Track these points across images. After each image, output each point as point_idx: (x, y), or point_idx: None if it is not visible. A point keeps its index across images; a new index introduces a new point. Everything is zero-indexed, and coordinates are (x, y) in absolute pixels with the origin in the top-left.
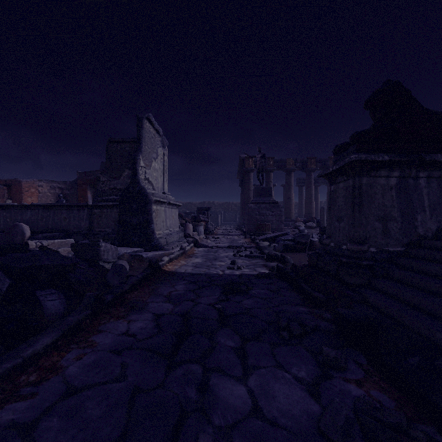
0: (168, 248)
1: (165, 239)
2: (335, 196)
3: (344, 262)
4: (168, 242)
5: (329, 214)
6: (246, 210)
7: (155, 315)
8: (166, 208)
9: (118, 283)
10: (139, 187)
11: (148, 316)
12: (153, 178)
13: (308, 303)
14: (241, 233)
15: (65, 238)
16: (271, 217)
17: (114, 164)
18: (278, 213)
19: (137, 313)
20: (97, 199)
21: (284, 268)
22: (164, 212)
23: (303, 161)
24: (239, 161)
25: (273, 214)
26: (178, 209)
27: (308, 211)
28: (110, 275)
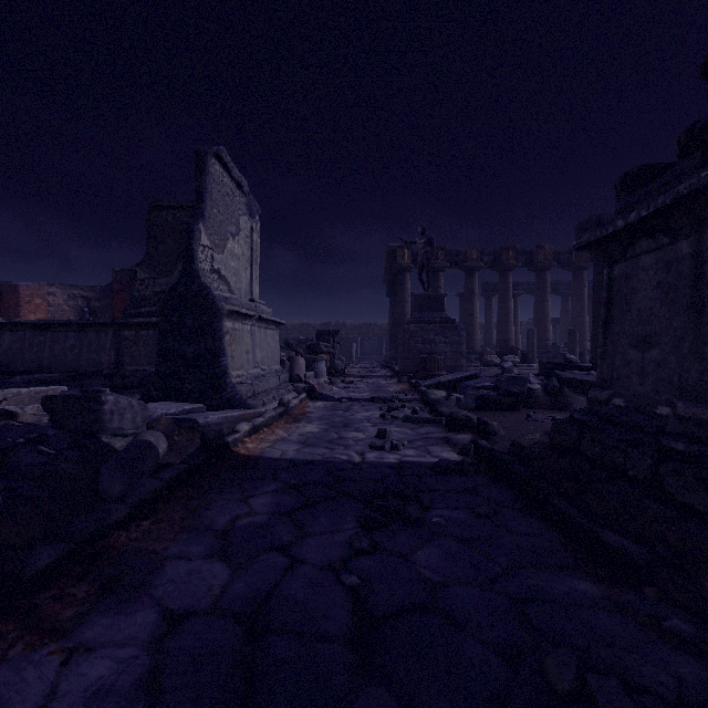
0: (254, 403)
1: (250, 385)
2: (626, 288)
3: (678, 452)
4: (256, 392)
5: (608, 331)
6: (401, 334)
7: (166, 619)
8: (253, 328)
9: (123, 489)
10: (197, 285)
11: (144, 623)
12: (230, 271)
13: (588, 561)
14: (391, 373)
15: (69, 383)
16: (443, 346)
17: (163, 249)
18: (456, 339)
19: (114, 610)
20: (131, 313)
21: (494, 451)
22: (250, 334)
23: (495, 254)
24: (388, 254)
25: (447, 341)
26: (286, 335)
27: (503, 337)
28: (105, 470)
